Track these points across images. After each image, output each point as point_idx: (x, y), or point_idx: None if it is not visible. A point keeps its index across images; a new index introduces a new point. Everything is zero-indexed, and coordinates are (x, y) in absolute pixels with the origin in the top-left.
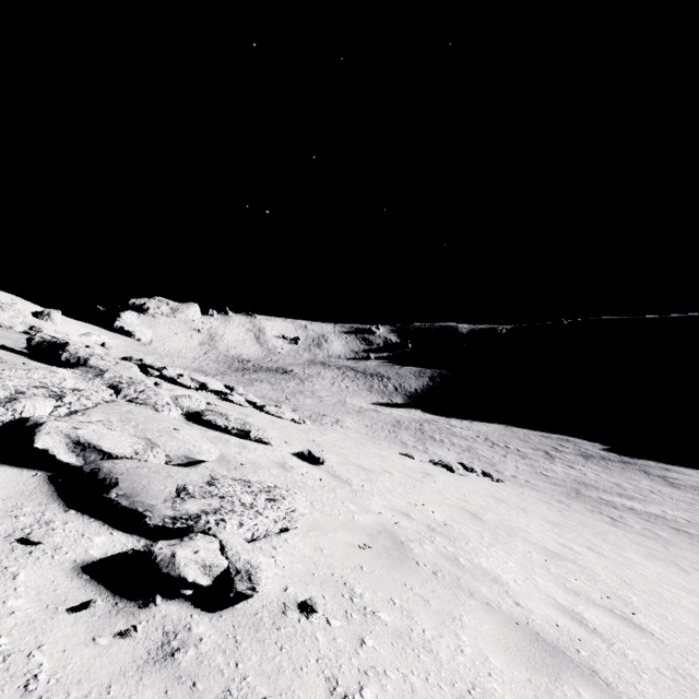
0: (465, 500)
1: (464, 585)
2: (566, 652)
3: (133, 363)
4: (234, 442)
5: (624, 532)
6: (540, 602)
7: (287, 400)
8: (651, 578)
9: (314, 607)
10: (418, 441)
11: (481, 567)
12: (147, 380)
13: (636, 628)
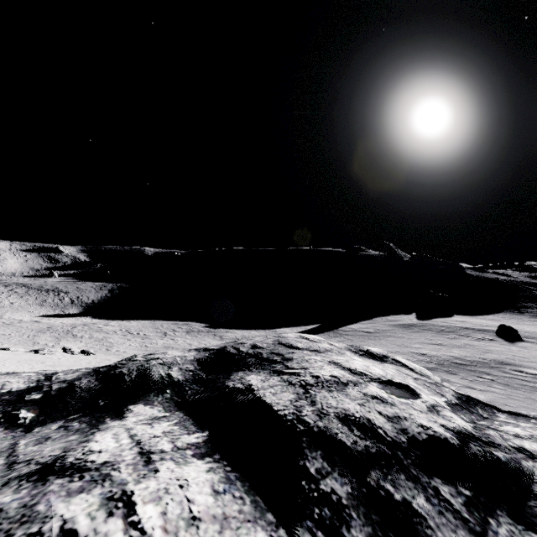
0: None
1: None
2: None
3: None
4: None
5: None
6: None
7: None
8: None
9: None
10: (55, 340)
11: None
12: None
13: None
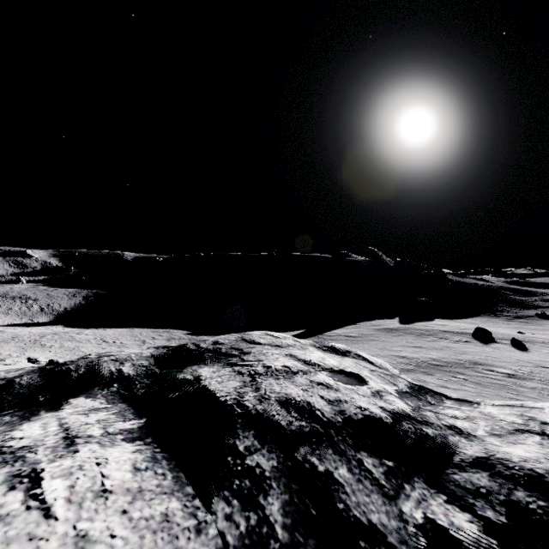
0: None
1: None
2: None
3: None
4: None
5: None
6: None
7: None
8: None
9: None
10: (20, 350)
11: None
12: None
13: None
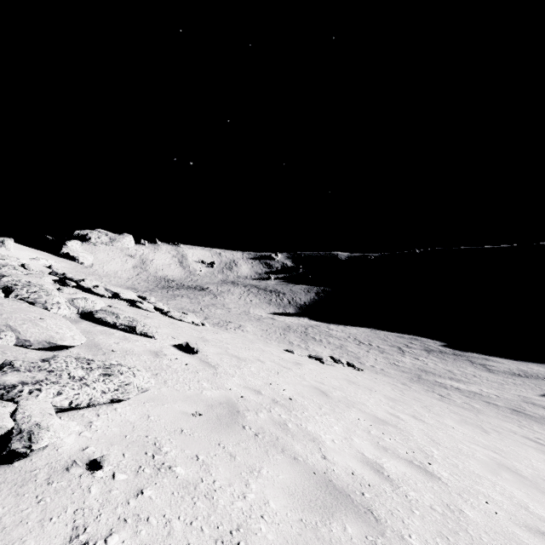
0: (322, 382)
1: (280, 444)
2: (350, 495)
3: (56, 276)
4: (118, 335)
5: (447, 405)
6: (347, 456)
7: (201, 310)
8: (457, 437)
9: (100, 463)
10: (302, 341)
11: (305, 430)
12: (51, 286)
13: (427, 475)
